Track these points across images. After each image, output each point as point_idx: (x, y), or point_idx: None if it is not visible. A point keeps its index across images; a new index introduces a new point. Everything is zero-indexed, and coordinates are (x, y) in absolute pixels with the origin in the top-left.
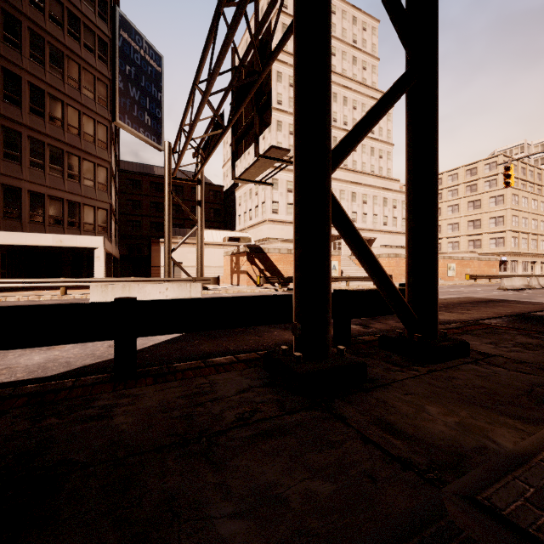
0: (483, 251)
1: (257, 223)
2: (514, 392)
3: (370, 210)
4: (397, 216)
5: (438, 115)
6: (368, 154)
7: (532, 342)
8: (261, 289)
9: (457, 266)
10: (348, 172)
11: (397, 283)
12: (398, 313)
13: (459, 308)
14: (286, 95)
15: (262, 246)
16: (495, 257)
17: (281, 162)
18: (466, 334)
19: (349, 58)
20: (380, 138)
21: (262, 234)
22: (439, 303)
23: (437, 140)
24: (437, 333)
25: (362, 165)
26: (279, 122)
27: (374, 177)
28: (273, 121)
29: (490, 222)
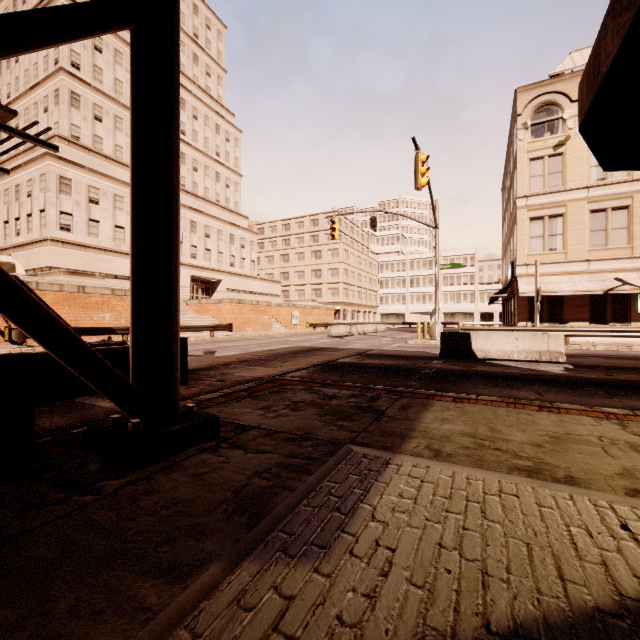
0: (323, 300)
1: (31, 241)
2: (219, 498)
3: (214, 246)
4: (245, 257)
5: (177, 91)
6: (213, 179)
7: (308, 398)
8: (13, 349)
9: (301, 314)
10: (186, 194)
11: (240, 333)
12: (99, 390)
13: (278, 361)
14: (89, 60)
15: (23, 279)
16: (331, 307)
17: (4, 130)
18: (248, 398)
19: (189, 52)
20: (227, 163)
21: (40, 260)
22: (264, 355)
23: (174, 127)
24: (174, 412)
25: (205, 190)
26: (75, 95)
27: (220, 207)
28: (63, 90)
29: (329, 273)
